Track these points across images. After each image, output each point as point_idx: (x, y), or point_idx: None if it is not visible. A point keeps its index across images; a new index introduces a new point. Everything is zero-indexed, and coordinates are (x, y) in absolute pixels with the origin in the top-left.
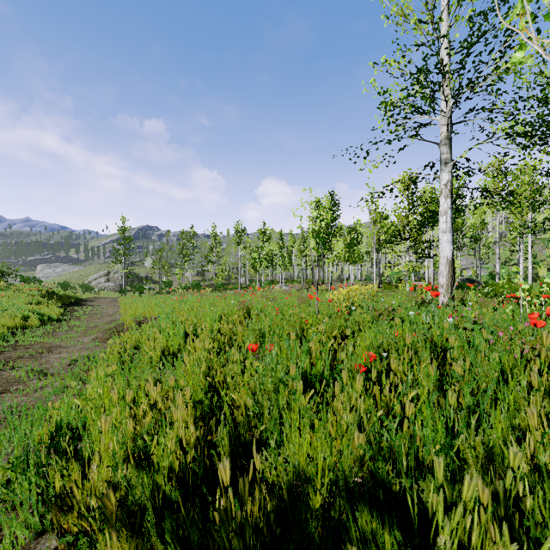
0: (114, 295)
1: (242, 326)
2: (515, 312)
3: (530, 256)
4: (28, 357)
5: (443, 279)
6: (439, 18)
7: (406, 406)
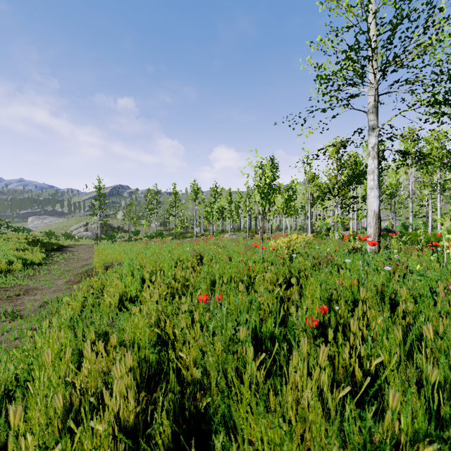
0: (91, 242)
1: (195, 272)
2: (439, 259)
3: (439, 210)
4: (6, 299)
5: (370, 230)
6: (369, 1)
7: (389, 395)
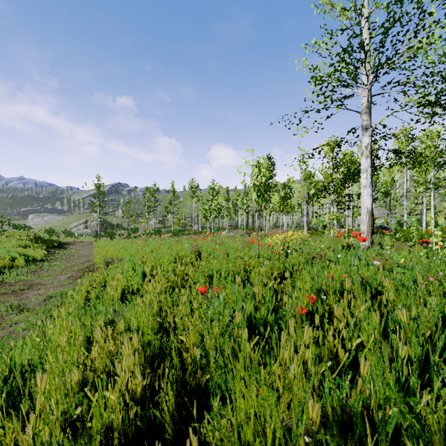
0: (91, 239)
1: (194, 267)
2: (428, 255)
3: (433, 207)
4: (11, 294)
5: (364, 227)
6: (361, 5)
7: (361, 364)
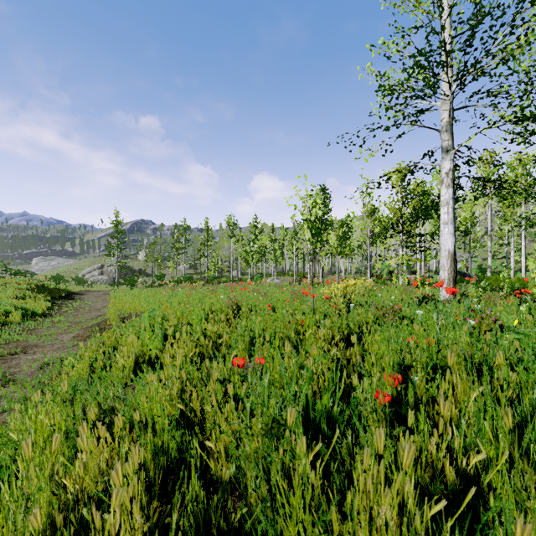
0: (107, 288)
1: (231, 326)
2: (531, 310)
3: (524, 249)
4: None
5: (444, 273)
6: None
7: (517, 528)
